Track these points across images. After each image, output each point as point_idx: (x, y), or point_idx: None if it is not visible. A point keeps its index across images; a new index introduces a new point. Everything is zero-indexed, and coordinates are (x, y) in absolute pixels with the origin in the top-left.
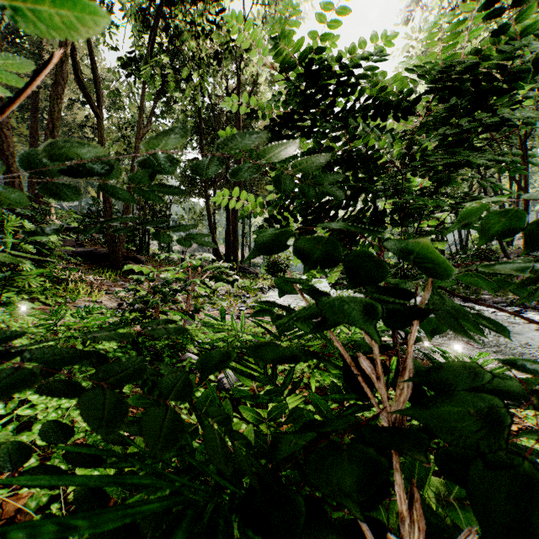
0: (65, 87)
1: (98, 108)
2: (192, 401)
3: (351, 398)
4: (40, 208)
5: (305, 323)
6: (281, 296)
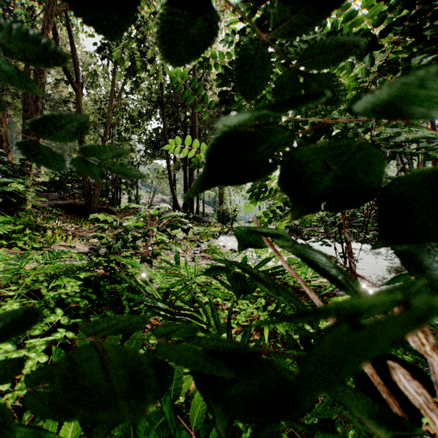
0: None
1: (77, 83)
2: (147, 344)
3: None
4: (14, 163)
5: None
6: (241, 250)
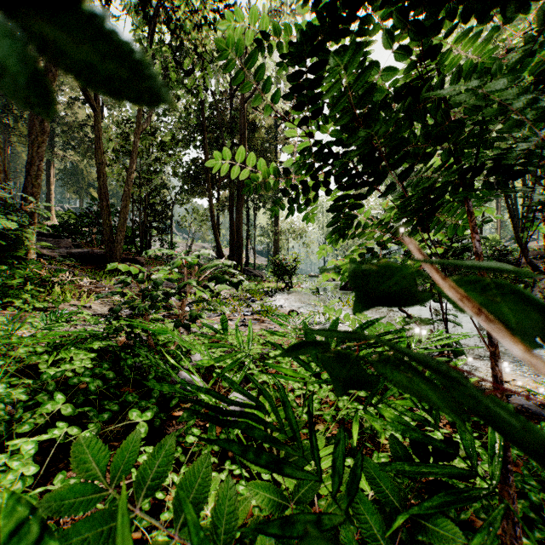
0: (56, 73)
1: (95, 100)
2: (183, 442)
3: (434, 474)
4: (7, 196)
5: (430, 384)
6: (360, 310)
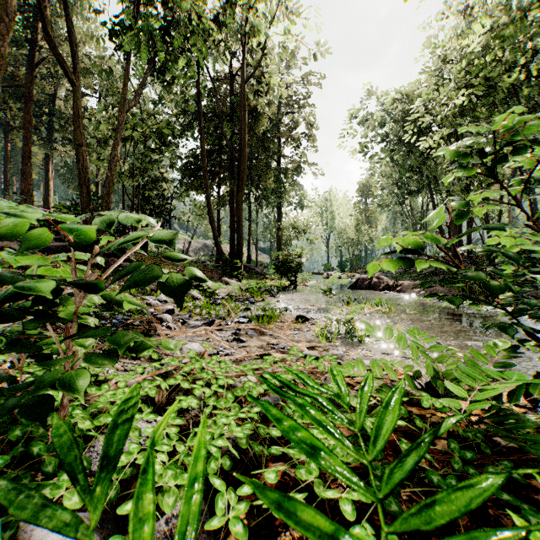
0: (10, 24)
1: (74, 74)
2: None
3: None
4: None
5: None
6: None
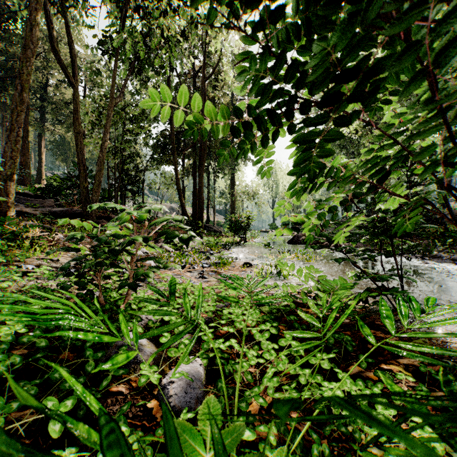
0: (34, 50)
1: (73, 77)
2: None
3: None
4: None
5: None
6: None
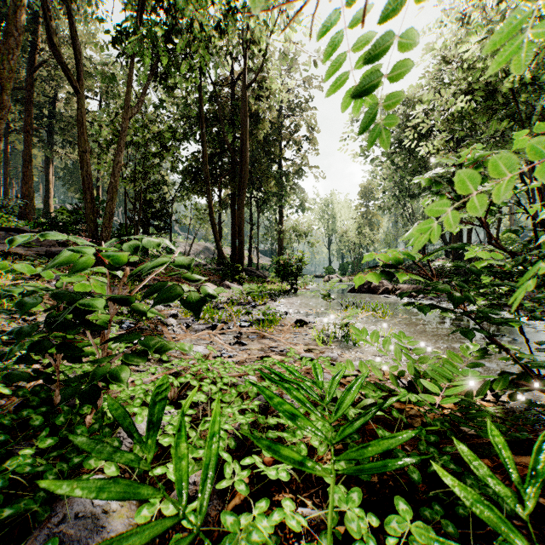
0: (18, 38)
1: (78, 81)
2: None
3: None
4: None
5: None
6: None
